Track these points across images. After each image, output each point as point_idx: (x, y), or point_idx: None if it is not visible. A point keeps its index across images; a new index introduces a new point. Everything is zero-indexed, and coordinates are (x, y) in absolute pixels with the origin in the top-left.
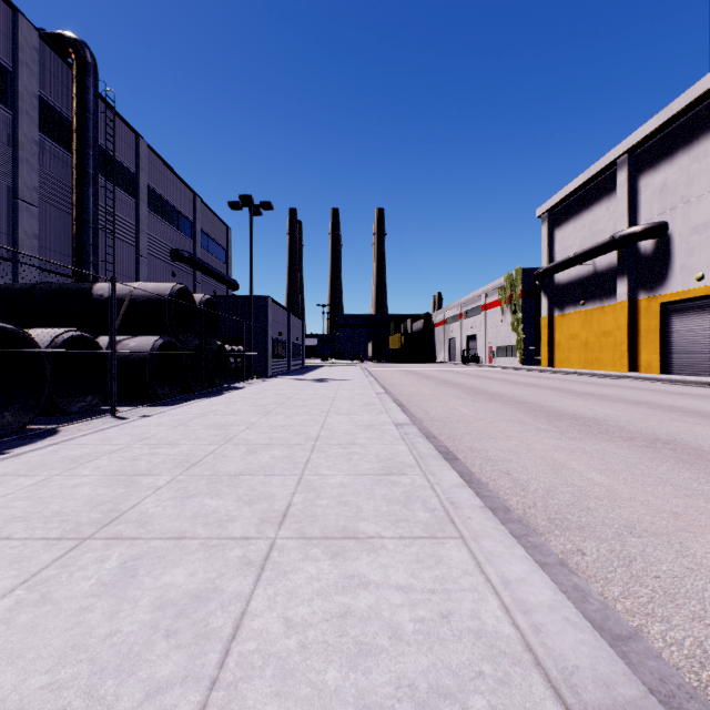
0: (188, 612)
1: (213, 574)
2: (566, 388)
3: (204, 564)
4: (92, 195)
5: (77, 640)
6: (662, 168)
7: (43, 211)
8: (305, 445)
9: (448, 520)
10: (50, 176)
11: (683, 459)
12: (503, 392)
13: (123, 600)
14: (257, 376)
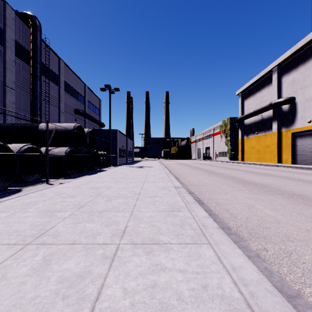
0: (74, 285)
1: (88, 263)
2: (250, 170)
3: (84, 257)
4: (39, 85)
5: (16, 301)
6: (292, 72)
7: (17, 91)
8: (134, 197)
9: (202, 234)
10: (20, 76)
11: (307, 203)
12: (222, 172)
13: (42, 278)
14: (113, 165)
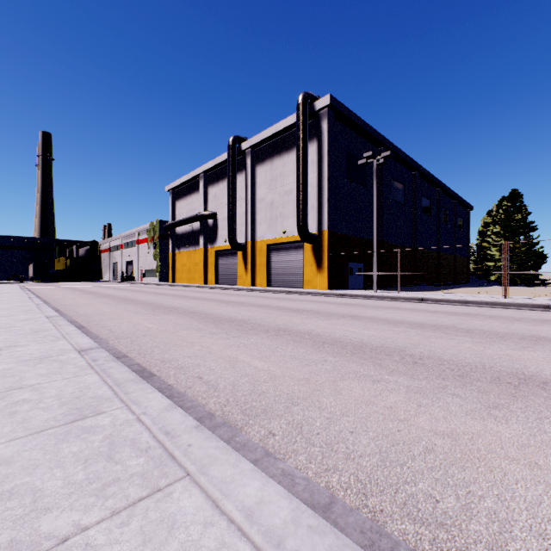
0: None
1: None
2: (158, 292)
3: None
4: None
5: None
6: (216, 186)
7: None
8: None
9: (42, 313)
10: None
11: (144, 306)
12: (120, 295)
13: None
14: None
